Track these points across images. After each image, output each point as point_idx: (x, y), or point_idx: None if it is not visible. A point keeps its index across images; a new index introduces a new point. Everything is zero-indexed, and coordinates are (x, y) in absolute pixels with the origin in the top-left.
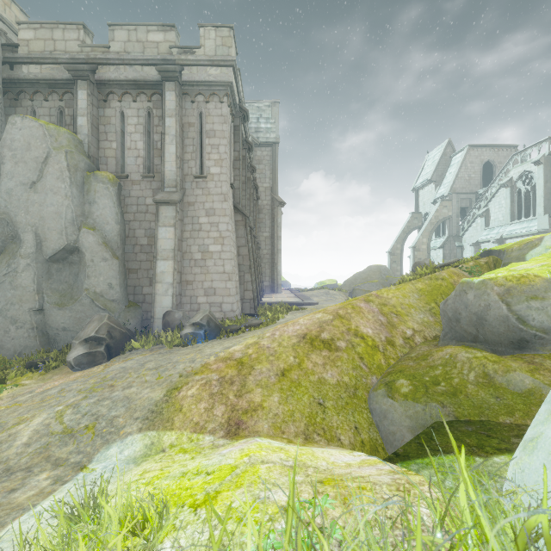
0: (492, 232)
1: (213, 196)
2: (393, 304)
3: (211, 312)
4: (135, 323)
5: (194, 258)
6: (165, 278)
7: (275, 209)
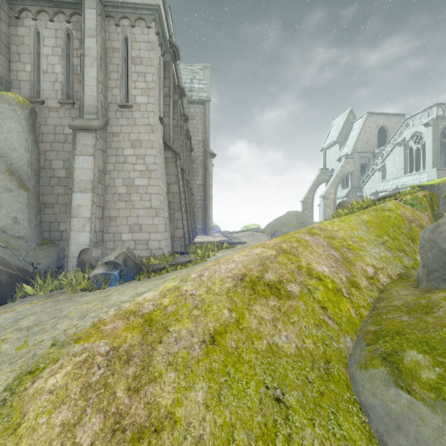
0: (389, 183)
1: (139, 127)
2: (342, 237)
3: (129, 248)
4: (49, 262)
5: (118, 192)
6: (82, 212)
7: (207, 160)
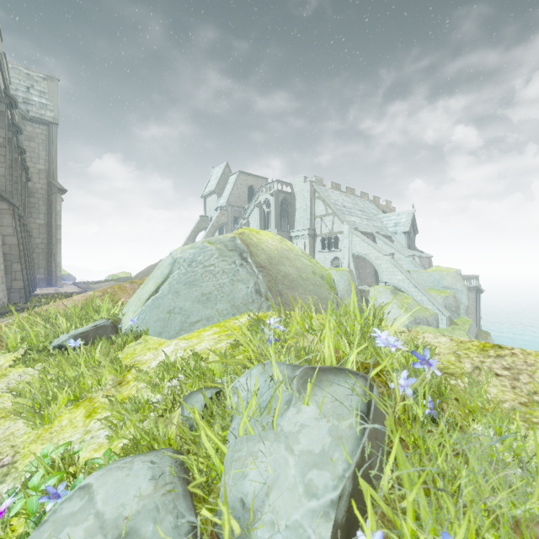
0: None
1: None
2: None
3: None
4: None
5: None
6: None
7: (54, 195)
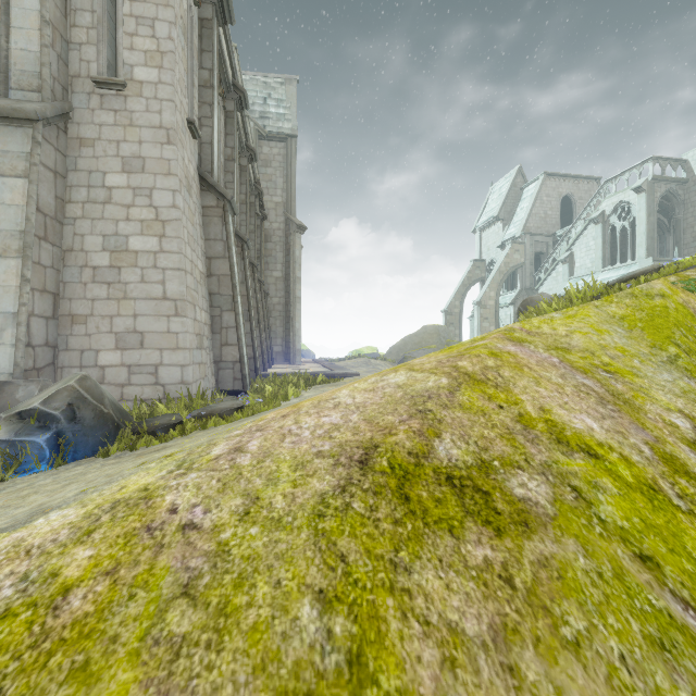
0: (579, 282)
1: (140, 130)
2: (586, 346)
3: (88, 379)
4: None
5: (91, 264)
6: None
7: (292, 236)
